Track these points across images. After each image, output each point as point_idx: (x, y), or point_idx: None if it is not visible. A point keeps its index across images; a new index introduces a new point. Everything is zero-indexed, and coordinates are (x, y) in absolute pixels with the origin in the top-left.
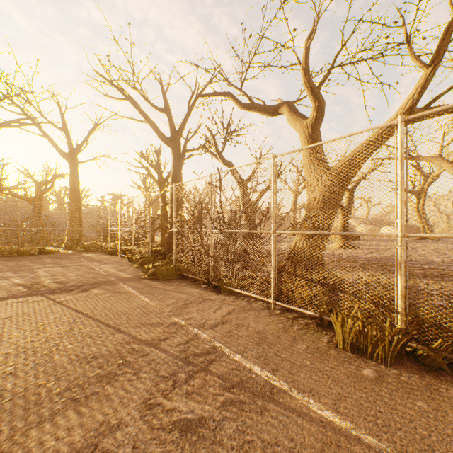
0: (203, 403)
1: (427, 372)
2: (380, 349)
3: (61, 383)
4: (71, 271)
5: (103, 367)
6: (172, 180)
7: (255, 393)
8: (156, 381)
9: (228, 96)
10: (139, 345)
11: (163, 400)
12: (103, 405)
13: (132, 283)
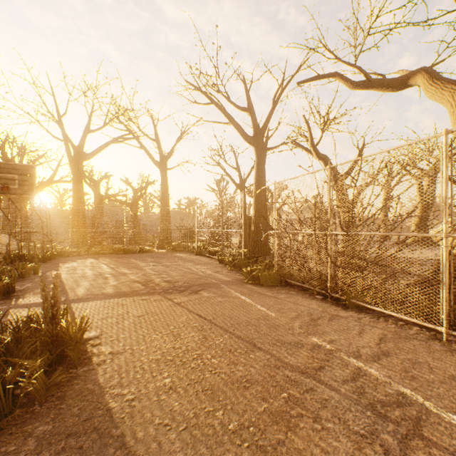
0: None
1: None
2: None
3: (230, 415)
4: (172, 270)
5: (267, 399)
6: (255, 180)
7: None
8: (355, 441)
9: (335, 77)
10: (292, 372)
11: None
12: None
13: (235, 287)
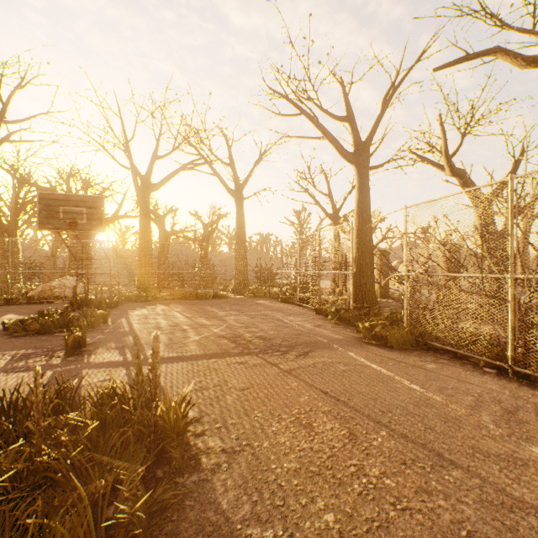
0: None
1: None
2: None
3: None
4: (260, 322)
5: None
6: (357, 208)
7: None
8: None
9: (495, 54)
10: None
11: None
12: None
13: (355, 349)
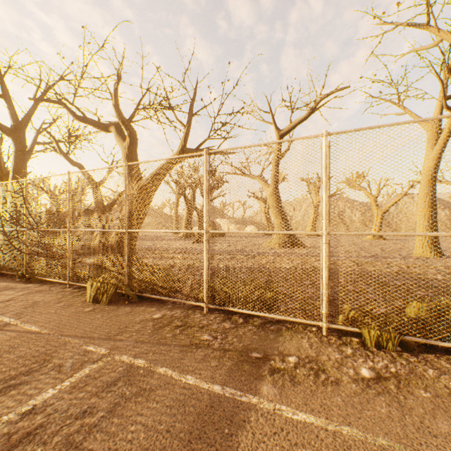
0: None
1: (125, 304)
2: (105, 296)
3: None
4: None
5: None
6: (12, 175)
7: None
8: None
9: (63, 106)
10: None
11: None
12: None
13: None
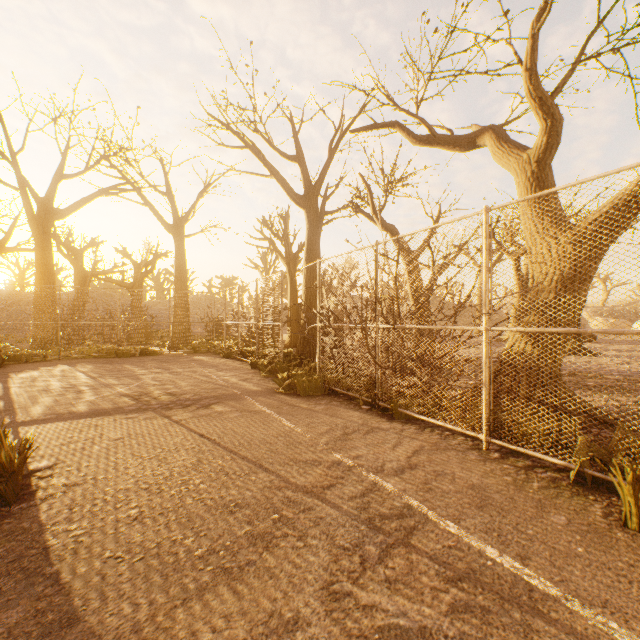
0: (418, 601)
1: None
2: None
3: (201, 542)
4: (182, 379)
5: (253, 522)
6: (306, 256)
7: (503, 596)
8: (335, 554)
9: (396, 127)
10: (295, 492)
11: (352, 587)
12: (266, 583)
13: (263, 399)
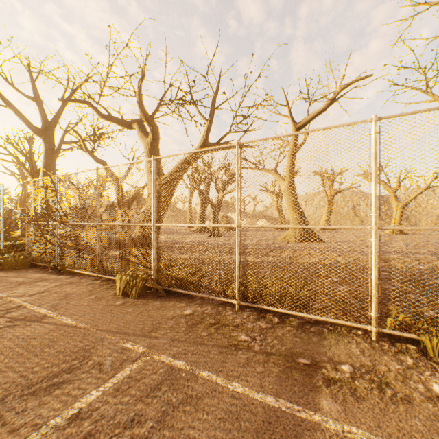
0: None
1: (154, 298)
2: (134, 290)
3: None
4: None
5: None
6: (43, 172)
7: (30, 320)
8: None
9: (89, 105)
10: None
11: None
12: None
13: None
